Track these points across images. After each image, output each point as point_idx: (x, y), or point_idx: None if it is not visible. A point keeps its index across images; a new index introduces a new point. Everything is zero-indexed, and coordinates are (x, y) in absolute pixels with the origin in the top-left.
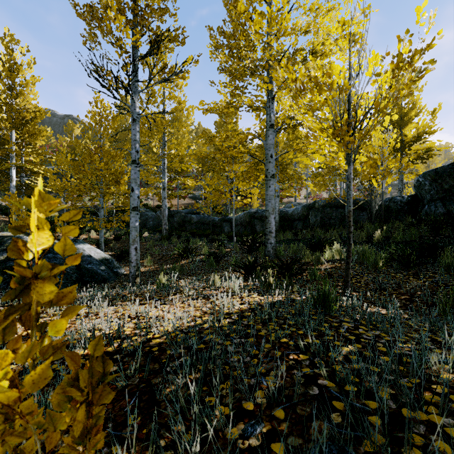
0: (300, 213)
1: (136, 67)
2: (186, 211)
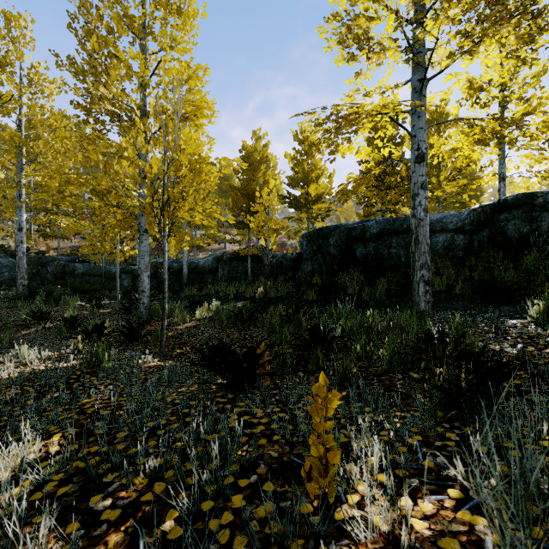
0: (210, 266)
1: None
2: (69, 258)
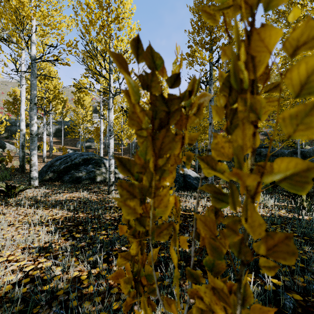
0: None
1: (211, 70)
2: None
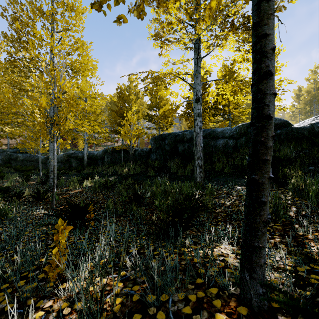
0: (101, 155)
1: None
2: (13, 150)
